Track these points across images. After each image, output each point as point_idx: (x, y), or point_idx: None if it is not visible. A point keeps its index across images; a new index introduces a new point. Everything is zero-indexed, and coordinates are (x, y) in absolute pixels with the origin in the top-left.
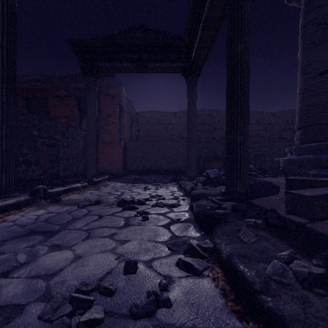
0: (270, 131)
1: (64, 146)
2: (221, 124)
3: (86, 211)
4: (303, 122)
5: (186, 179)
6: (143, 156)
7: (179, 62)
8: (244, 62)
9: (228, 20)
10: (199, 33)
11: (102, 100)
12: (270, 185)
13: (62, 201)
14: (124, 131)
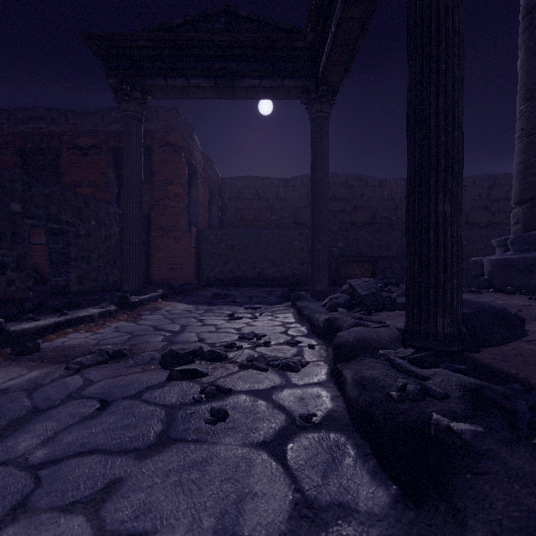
0: None
1: (80, 235)
2: (365, 200)
3: (77, 385)
4: (530, 190)
5: (310, 297)
6: (231, 254)
7: (295, 78)
8: (454, 33)
9: None
10: (336, 13)
11: (156, 153)
12: (506, 316)
13: (39, 352)
14: (198, 210)
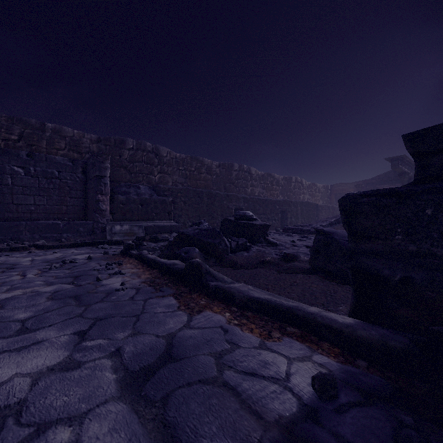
0: None
1: None
2: None
3: None
4: None
5: None
6: None
7: None
8: None
9: None
10: None
11: None
12: None
13: None
14: None
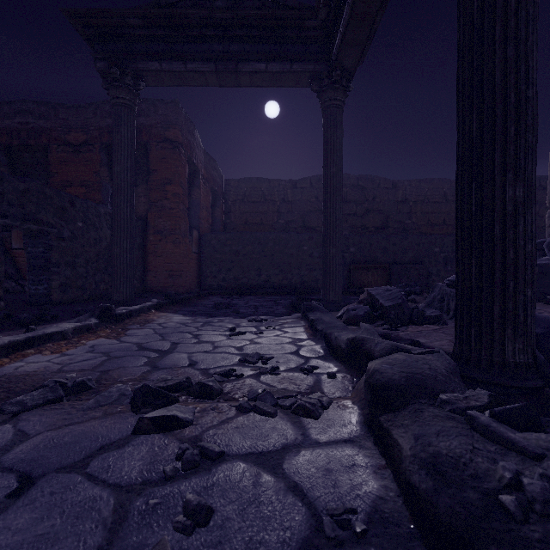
0: None
1: (64, 238)
2: (378, 203)
3: (2, 442)
4: None
5: (323, 308)
6: (235, 260)
7: (306, 62)
8: None
9: None
10: None
11: (154, 150)
12: None
13: None
14: (200, 213)
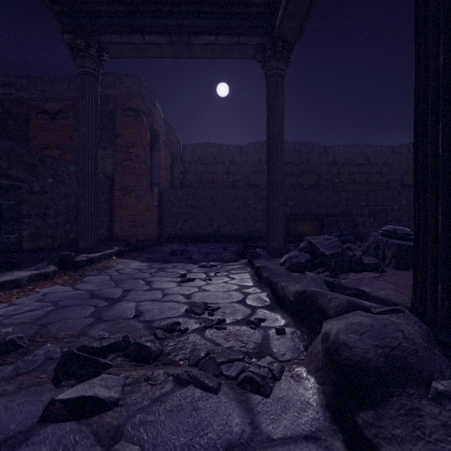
0: (387, 176)
1: (35, 192)
2: (311, 164)
3: None
4: None
5: (267, 255)
6: (190, 213)
7: (251, 35)
8: None
9: None
10: None
11: (119, 118)
12: None
13: None
14: (160, 172)
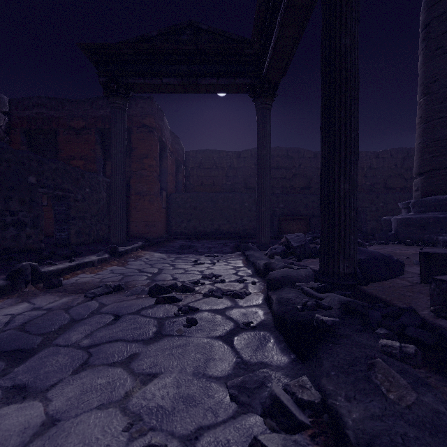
0: (372, 179)
1: (78, 200)
2: (303, 169)
3: (96, 306)
4: (426, 165)
5: (255, 248)
6: (194, 213)
7: (245, 78)
8: (351, 66)
9: (325, 0)
10: (275, 32)
11: (135, 133)
12: (390, 261)
13: (62, 286)
14: (167, 178)
